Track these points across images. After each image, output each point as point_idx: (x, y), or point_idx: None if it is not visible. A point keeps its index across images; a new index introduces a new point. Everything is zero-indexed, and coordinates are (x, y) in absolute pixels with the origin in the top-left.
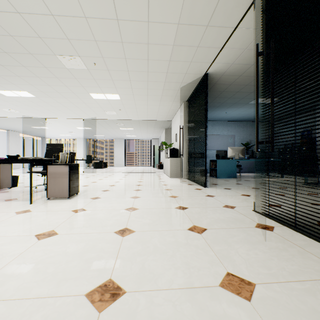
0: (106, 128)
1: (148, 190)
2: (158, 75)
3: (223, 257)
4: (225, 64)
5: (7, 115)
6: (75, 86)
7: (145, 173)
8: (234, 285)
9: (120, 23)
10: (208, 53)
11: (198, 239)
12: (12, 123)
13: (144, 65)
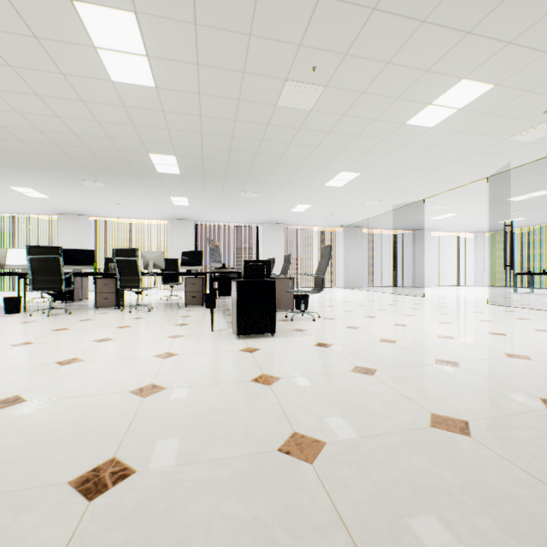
0: None
1: (373, 384)
2: None
3: None
4: None
5: (380, 211)
6: (366, 128)
7: None
8: None
9: None
10: None
11: None
12: (402, 220)
13: None
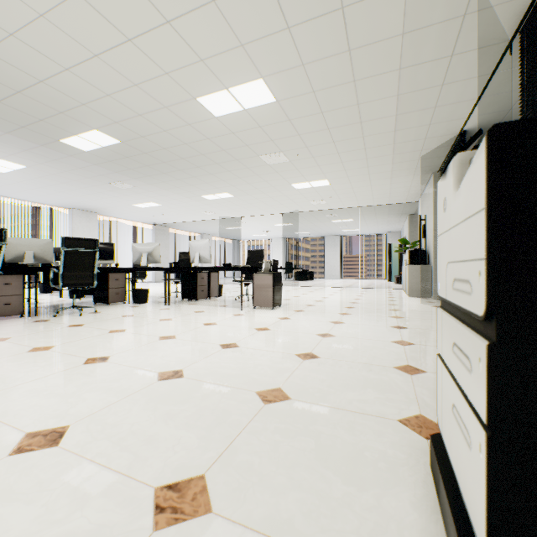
0: (312, 222)
1: (364, 309)
2: (380, 149)
3: (413, 359)
4: (494, 113)
5: (204, 218)
6: (275, 180)
7: (370, 289)
8: (406, 369)
9: (325, 114)
10: (455, 109)
11: (397, 348)
12: (207, 226)
13: (359, 143)
